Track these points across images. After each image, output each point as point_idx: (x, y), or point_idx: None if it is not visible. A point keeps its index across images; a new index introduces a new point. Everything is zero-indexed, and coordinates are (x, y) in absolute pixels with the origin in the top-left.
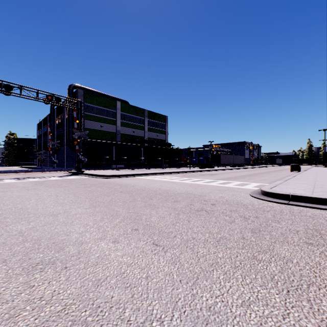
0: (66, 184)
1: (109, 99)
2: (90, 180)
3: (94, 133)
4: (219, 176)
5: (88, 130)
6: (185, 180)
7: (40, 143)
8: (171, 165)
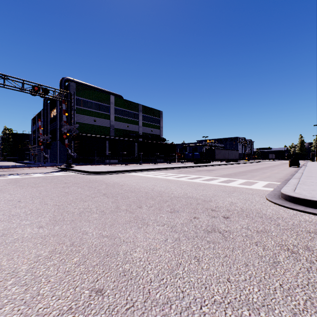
0: (45, 182)
1: (102, 93)
2: (76, 177)
3: (87, 128)
4: (218, 172)
5: (81, 124)
6: (182, 177)
7: (35, 138)
8: (165, 160)
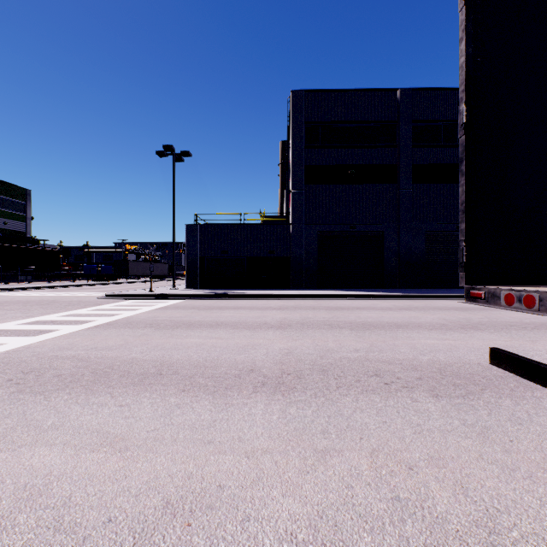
0: None
1: None
2: None
3: None
4: (105, 289)
5: None
6: (50, 294)
7: None
8: (39, 278)
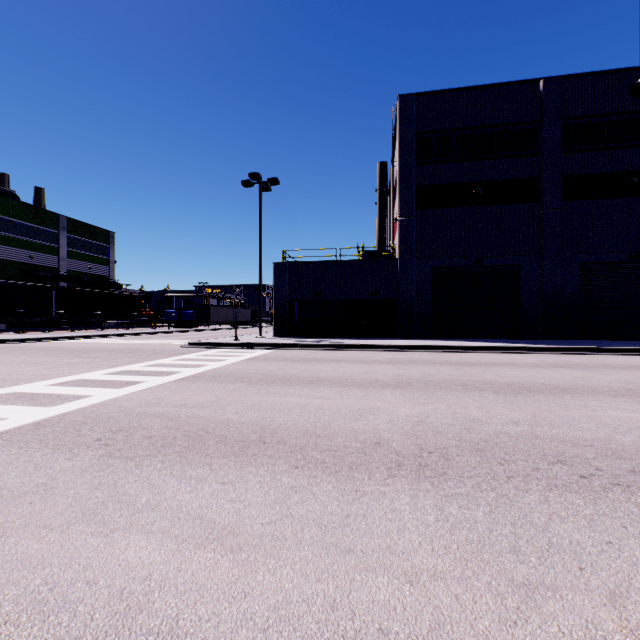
0: None
1: None
2: None
3: None
4: (187, 336)
5: None
6: (133, 341)
7: None
8: (122, 324)
